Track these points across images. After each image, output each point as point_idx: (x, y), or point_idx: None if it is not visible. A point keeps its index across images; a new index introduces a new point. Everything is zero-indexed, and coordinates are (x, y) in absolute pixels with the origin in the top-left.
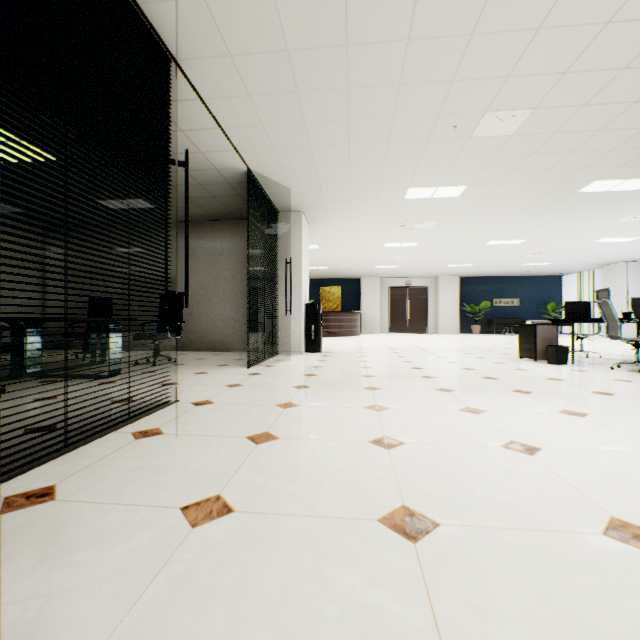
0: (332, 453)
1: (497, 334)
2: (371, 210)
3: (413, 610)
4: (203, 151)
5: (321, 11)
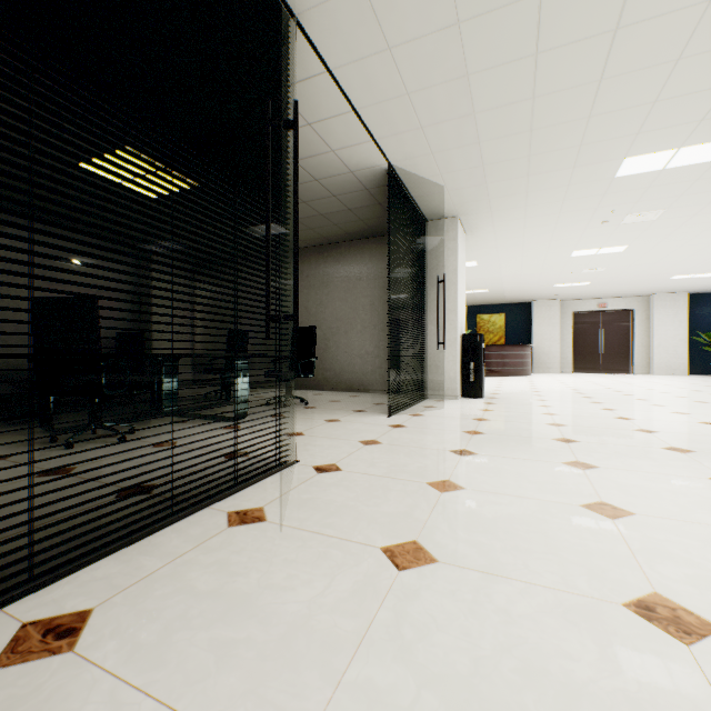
0: (550, 628)
1: None
2: (557, 202)
3: None
4: (334, 149)
5: None
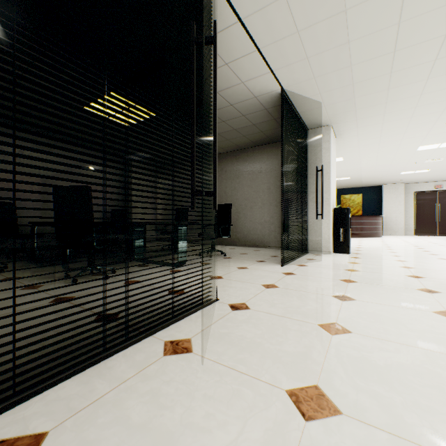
0: None
1: None
2: (410, 109)
3: None
4: (244, 81)
5: None
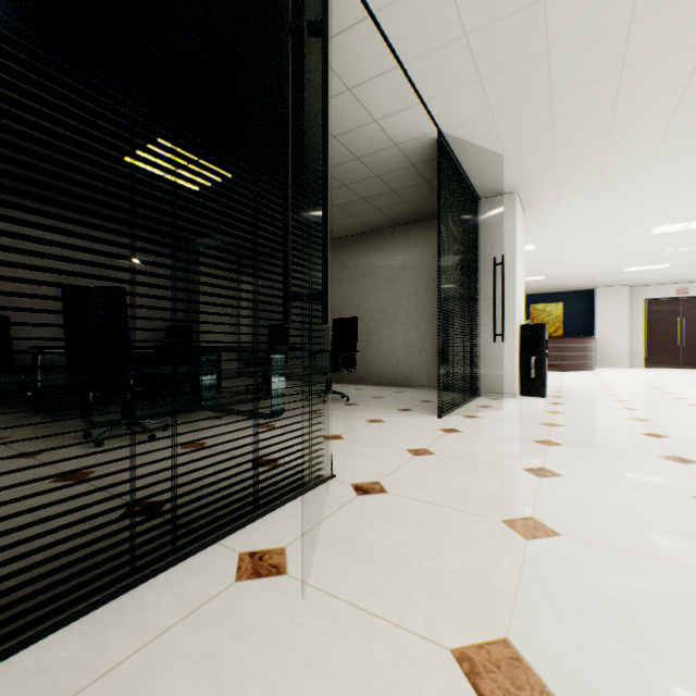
0: None
1: None
2: (643, 166)
3: None
4: (377, 118)
5: None
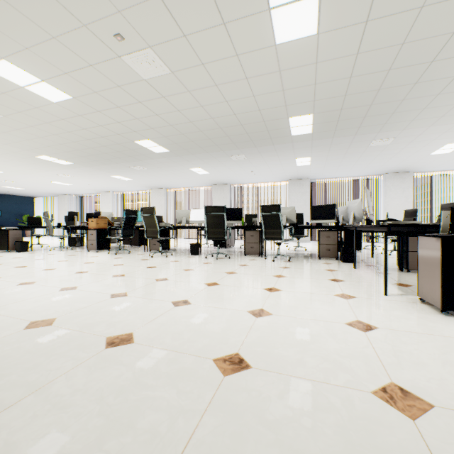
0: None
1: None
2: None
3: None
4: None
5: None
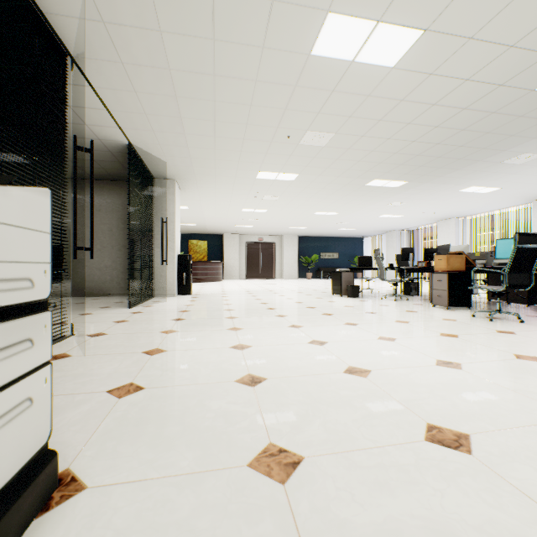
0: (206, 355)
1: (323, 279)
2: (232, 184)
3: (250, 408)
4: (88, 124)
5: (196, 51)
